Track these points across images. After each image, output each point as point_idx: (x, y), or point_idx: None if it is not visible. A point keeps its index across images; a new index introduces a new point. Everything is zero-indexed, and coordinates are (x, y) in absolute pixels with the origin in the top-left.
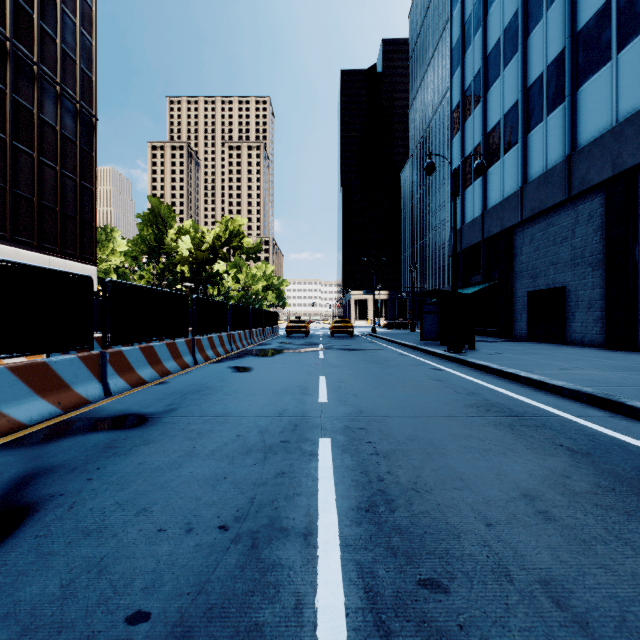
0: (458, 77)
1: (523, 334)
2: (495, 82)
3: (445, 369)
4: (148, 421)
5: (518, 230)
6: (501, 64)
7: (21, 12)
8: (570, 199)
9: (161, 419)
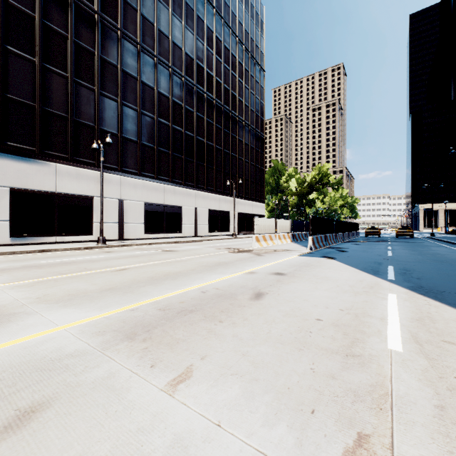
0: None
1: None
2: None
3: (450, 247)
4: (345, 248)
5: None
6: None
7: (246, 108)
8: None
9: (348, 248)
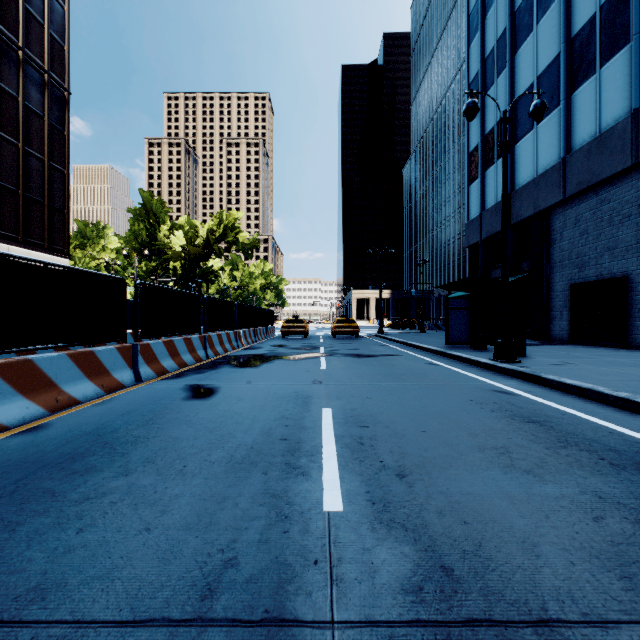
0: (477, 44)
1: (564, 335)
2: (526, 40)
3: (517, 392)
4: None
5: (557, 211)
6: (534, 17)
7: None
8: (636, 165)
9: None
